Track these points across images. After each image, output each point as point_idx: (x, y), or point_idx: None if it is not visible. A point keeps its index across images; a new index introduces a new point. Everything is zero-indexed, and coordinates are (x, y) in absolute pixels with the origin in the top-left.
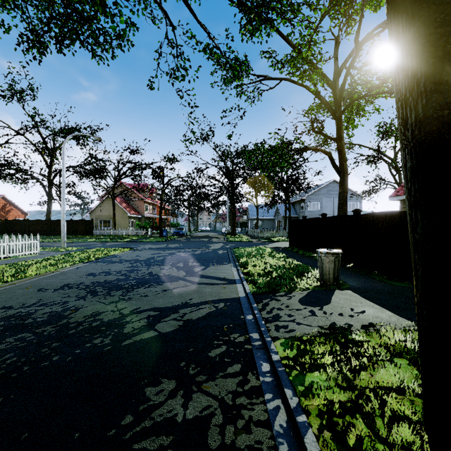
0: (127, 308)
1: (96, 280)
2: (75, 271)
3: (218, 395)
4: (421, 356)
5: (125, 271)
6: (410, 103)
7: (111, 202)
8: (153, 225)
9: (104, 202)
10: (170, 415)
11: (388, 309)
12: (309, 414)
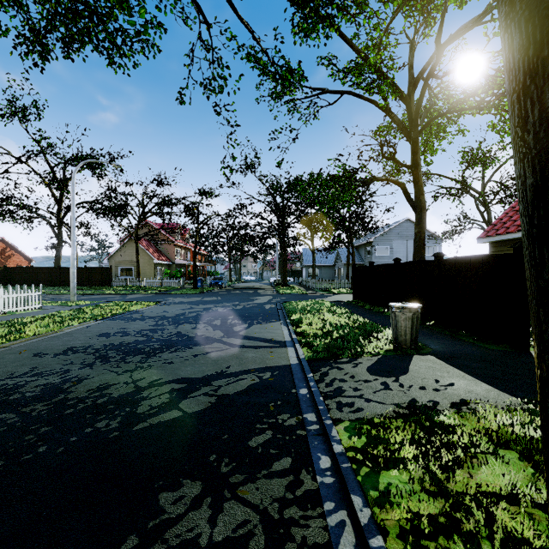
0: (145, 379)
1: (110, 342)
2: (84, 331)
3: (259, 505)
4: (547, 455)
5: (147, 331)
6: (532, 94)
7: (134, 246)
8: (185, 274)
9: (126, 246)
10: (191, 536)
11: (484, 381)
12: (387, 534)
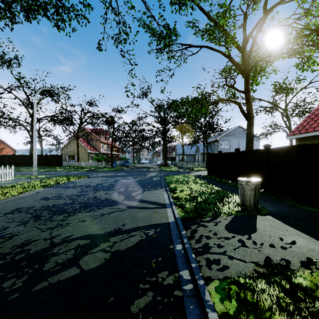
0: (61, 235)
1: (46, 204)
2: (33, 195)
3: None
4: None
5: (75, 196)
6: None
7: (76, 142)
8: (107, 159)
9: (71, 142)
10: None
11: (318, 239)
12: None
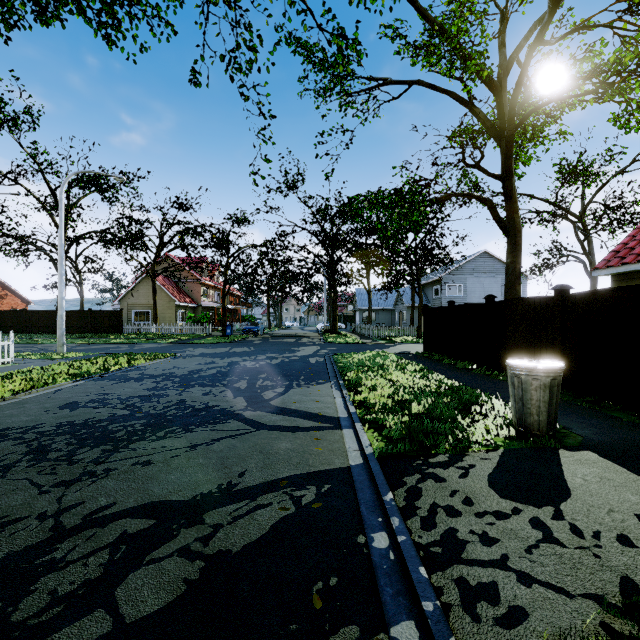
0: (84, 504)
1: (70, 420)
2: (45, 398)
3: None
4: None
5: (137, 398)
6: None
7: (151, 284)
8: (214, 319)
9: (141, 284)
10: None
11: None
12: None
